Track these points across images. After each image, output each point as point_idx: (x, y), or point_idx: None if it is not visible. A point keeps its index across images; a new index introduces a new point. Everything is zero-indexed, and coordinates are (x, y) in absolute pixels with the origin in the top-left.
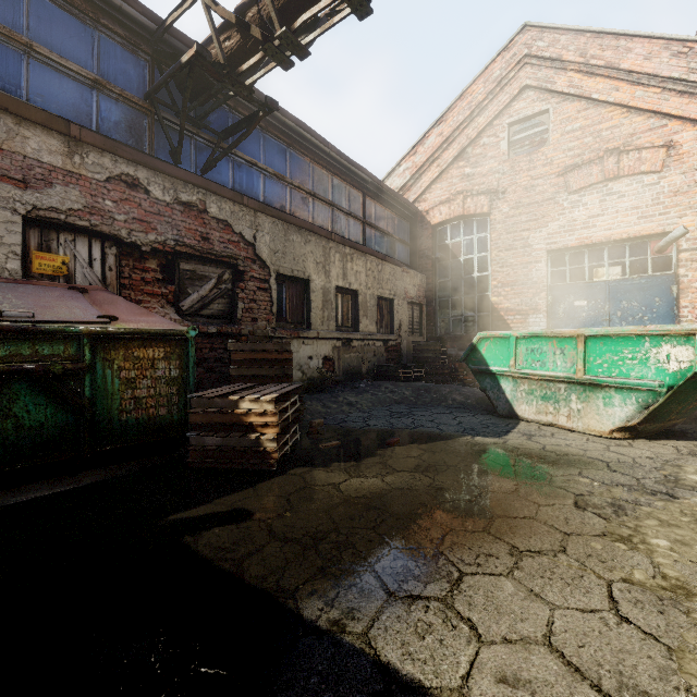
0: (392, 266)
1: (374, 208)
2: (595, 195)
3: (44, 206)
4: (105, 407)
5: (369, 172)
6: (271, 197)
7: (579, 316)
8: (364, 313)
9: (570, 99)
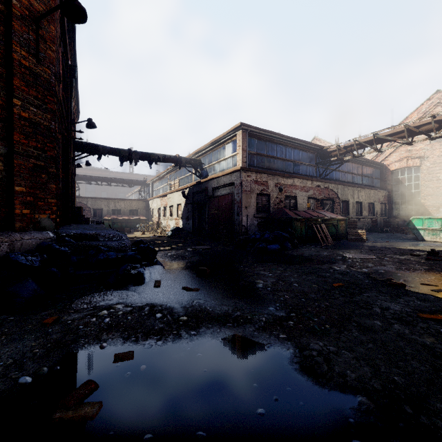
0: (374, 190)
1: (365, 169)
2: None
3: (309, 195)
4: (338, 230)
5: (365, 158)
6: (337, 177)
7: None
8: (364, 209)
9: None
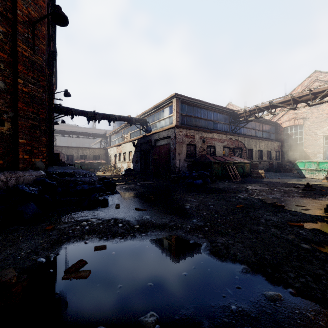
0: (270, 142)
1: (264, 126)
2: None
3: (224, 145)
4: (245, 170)
5: (264, 119)
6: (244, 132)
7: None
8: (263, 155)
9: None
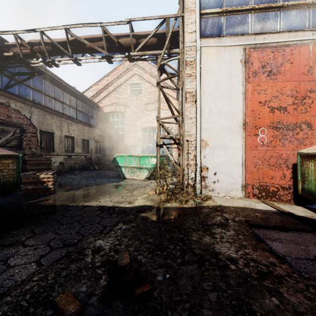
0: (88, 127)
1: (81, 104)
2: (153, 113)
3: None
4: None
5: (79, 91)
6: (36, 99)
7: (150, 149)
8: (77, 145)
9: (147, 82)
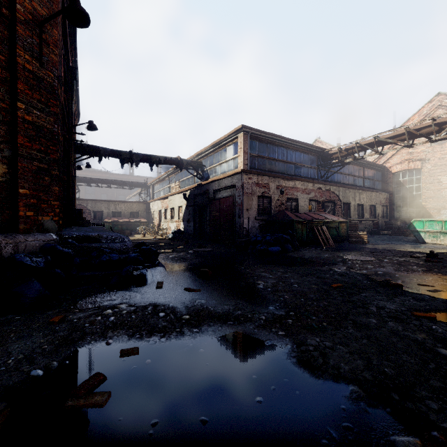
0: (375, 193)
1: (367, 171)
2: None
3: (310, 197)
4: (339, 233)
5: (366, 160)
6: (338, 179)
7: None
8: (365, 211)
9: None
